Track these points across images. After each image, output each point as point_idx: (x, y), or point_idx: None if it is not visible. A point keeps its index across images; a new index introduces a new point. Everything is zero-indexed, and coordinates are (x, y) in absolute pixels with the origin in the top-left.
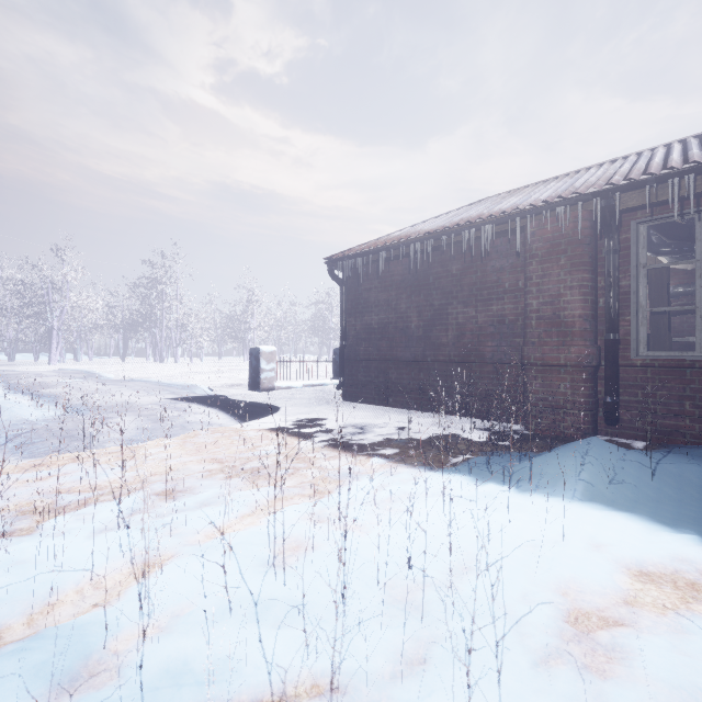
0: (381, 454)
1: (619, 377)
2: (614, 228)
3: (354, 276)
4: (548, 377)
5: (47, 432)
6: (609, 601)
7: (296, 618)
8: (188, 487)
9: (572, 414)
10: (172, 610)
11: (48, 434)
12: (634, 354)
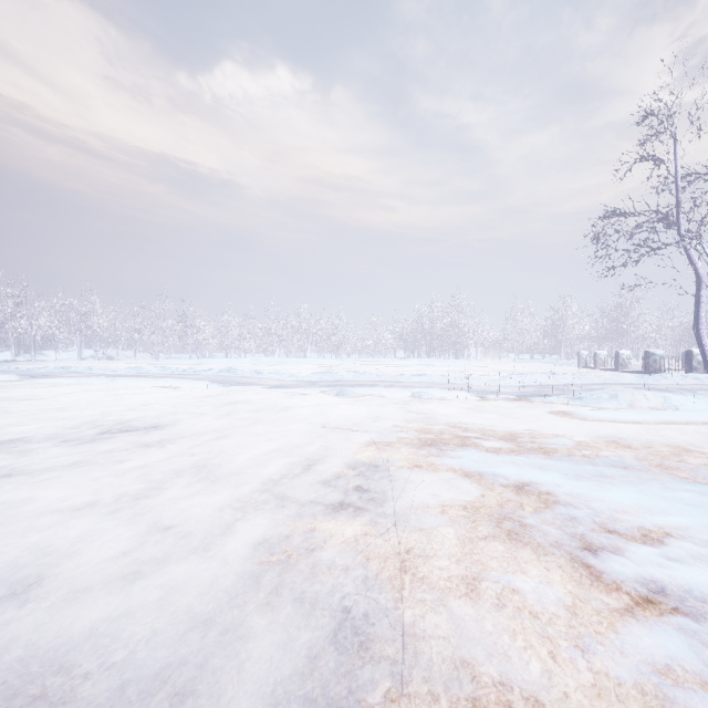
0: None
1: None
2: None
3: None
4: None
5: None
6: None
7: None
8: None
9: None
10: None
11: None
12: None
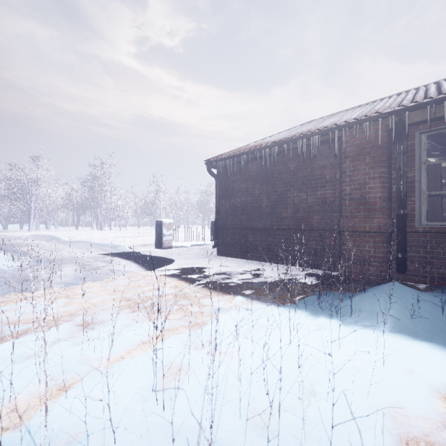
0: (242, 294)
1: (406, 240)
2: (404, 137)
3: (224, 172)
4: (357, 240)
5: (12, 278)
6: (431, 425)
7: (171, 444)
8: (102, 320)
9: (374, 265)
10: (68, 435)
11: (12, 279)
12: (417, 224)
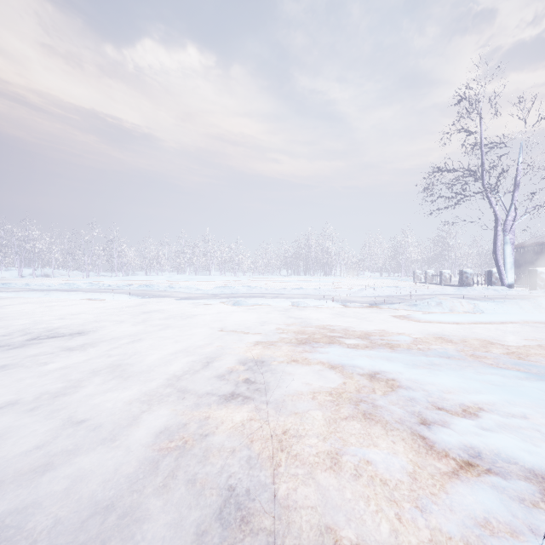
0: None
1: None
2: None
3: None
4: None
5: None
6: None
7: None
8: None
9: None
10: None
11: None
12: None
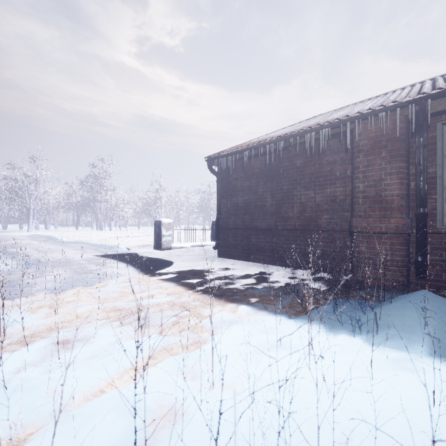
0: (247, 302)
1: (427, 242)
2: (425, 128)
3: (226, 170)
4: (372, 242)
5: None
6: None
7: None
8: (85, 336)
9: (391, 269)
10: None
11: None
12: (440, 224)
